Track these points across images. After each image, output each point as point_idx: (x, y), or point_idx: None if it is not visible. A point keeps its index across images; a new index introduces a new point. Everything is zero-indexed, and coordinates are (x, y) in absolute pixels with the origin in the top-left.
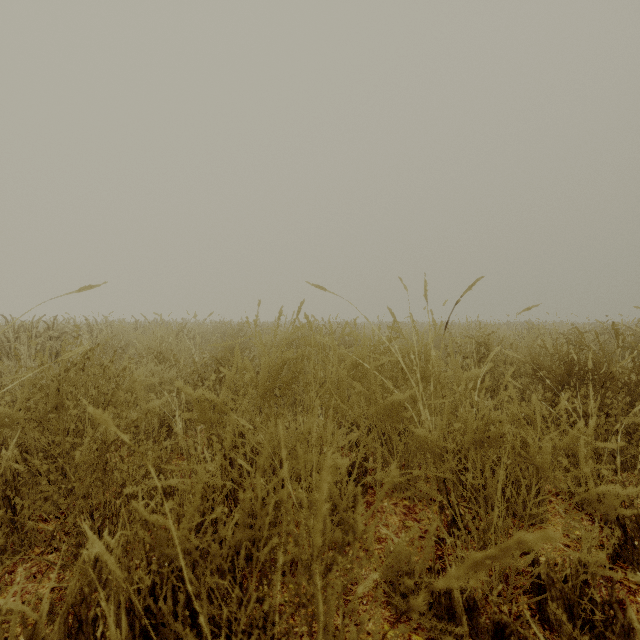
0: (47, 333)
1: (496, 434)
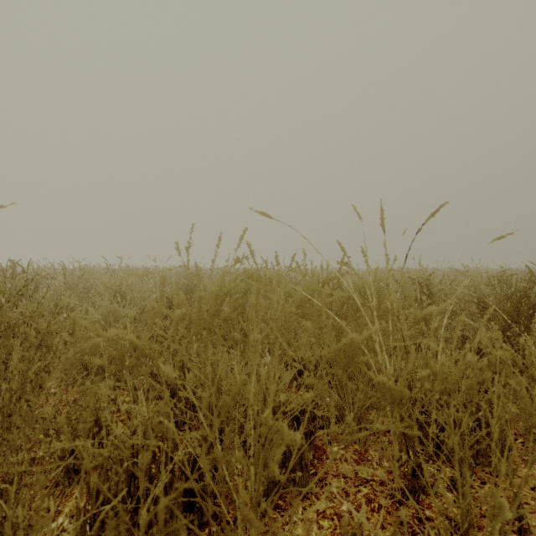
0: (21, 275)
1: (474, 383)
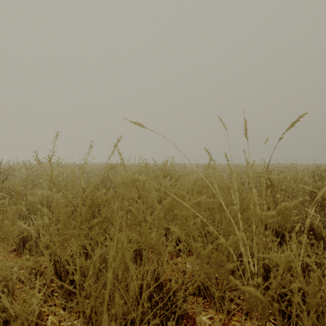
0: None
1: None
